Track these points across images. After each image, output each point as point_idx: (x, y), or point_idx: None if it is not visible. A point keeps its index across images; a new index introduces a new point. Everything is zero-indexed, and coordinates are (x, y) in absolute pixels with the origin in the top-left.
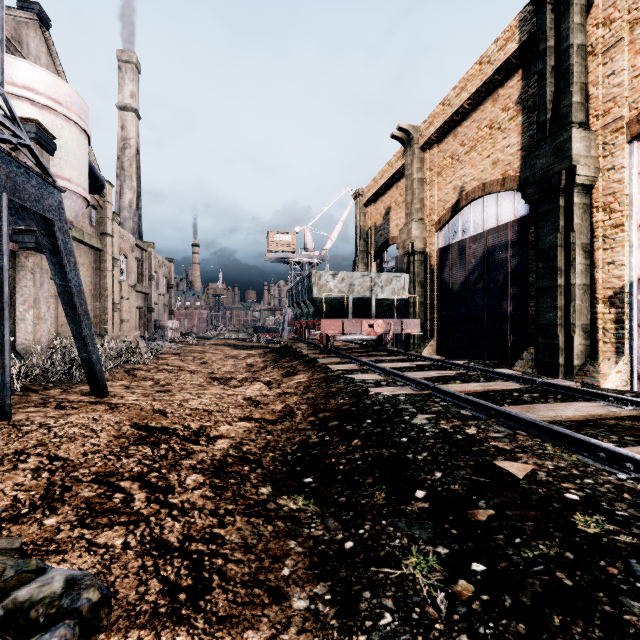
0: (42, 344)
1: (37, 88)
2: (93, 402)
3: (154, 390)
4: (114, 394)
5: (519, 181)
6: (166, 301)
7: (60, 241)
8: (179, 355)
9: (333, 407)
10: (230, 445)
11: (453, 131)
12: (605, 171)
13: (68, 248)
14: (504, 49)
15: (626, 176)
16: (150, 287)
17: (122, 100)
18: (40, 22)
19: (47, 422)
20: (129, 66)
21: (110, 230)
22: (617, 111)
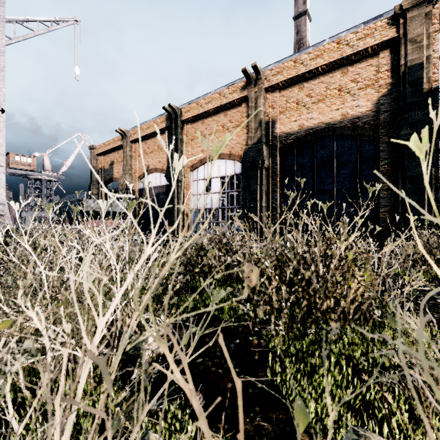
0: None
1: None
2: None
3: None
4: None
5: (165, 174)
6: None
7: None
8: None
9: None
10: None
11: (145, 141)
12: (186, 178)
13: None
14: (162, 124)
15: (190, 181)
16: None
17: None
18: None
19: None
20: None
21: None
22: (188, 162)
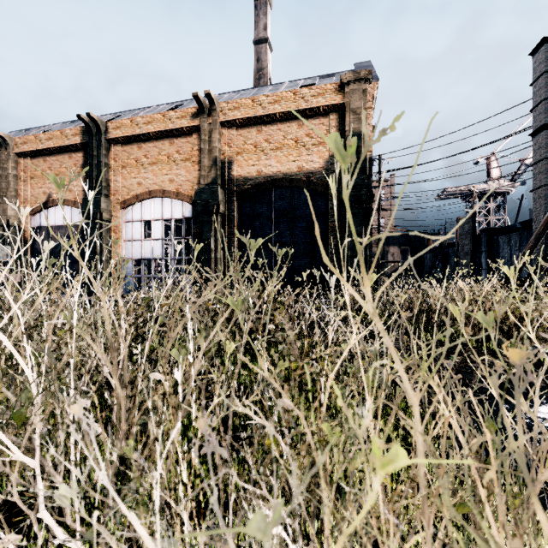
0: None
1: None
2: None
3: None
4: None
5: (81, 209)
6: None
7: None
8: None
9: None
10: None
11: (44, 157)
12: (115, 217)
13: None
14: (75, 137)
15: (121, 221)
16: None
17: None
18: None
19: None
20: None
21: None
22: (118, 196)
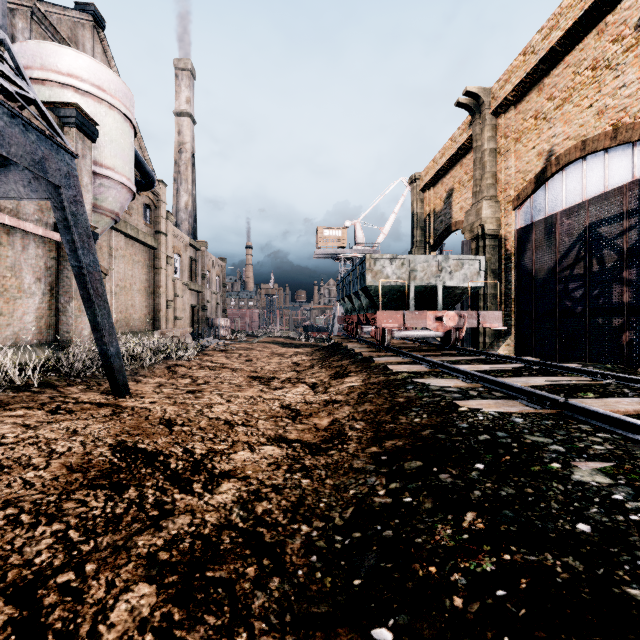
0: (81, 337)
1: (81, 75)
2: (101, 404)
3: (185, 390)
4: (136, 393)
5: None
6: (219, 300)
7: (68, 212)
8: (226, 352)
9: (406, 430)
10: (238, 497)
11: (537, 85)
12: None
13: (81, 222)
14: None
15: None
16: (203, 285)
17: (179, 106)
18: (95, 23)
19: (7, 435)
20: (185, 73)
21: (164, 229)
22: None
